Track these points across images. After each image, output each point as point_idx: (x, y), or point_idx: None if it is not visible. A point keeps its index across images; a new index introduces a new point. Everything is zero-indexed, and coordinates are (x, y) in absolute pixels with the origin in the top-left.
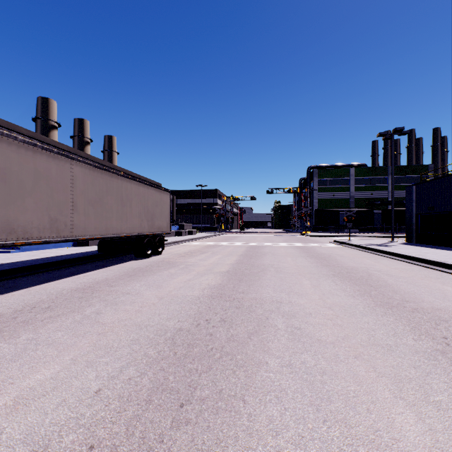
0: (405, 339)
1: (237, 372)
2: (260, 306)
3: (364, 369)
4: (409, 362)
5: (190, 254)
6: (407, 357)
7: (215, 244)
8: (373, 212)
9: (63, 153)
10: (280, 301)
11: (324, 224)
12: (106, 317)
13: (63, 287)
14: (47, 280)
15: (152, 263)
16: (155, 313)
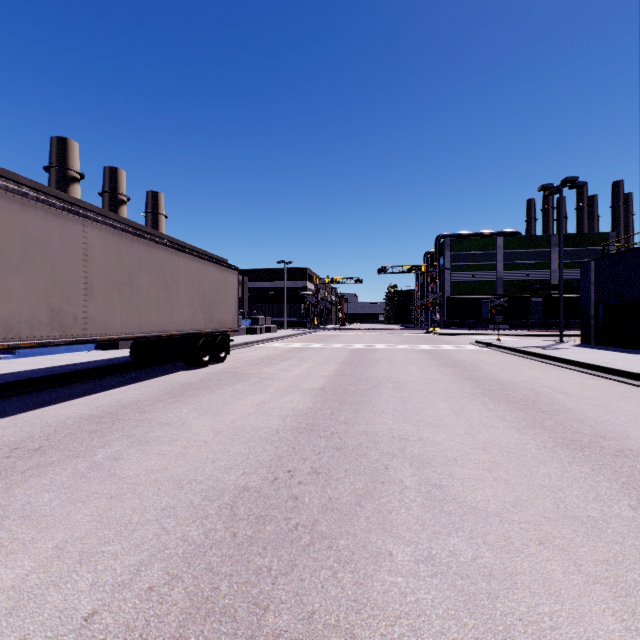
0: (617, 506)
1: (340, 574)
2: (373, 445)
3: (559, 566)
4: (635, 553)
5: (267, 361)
6: (628, 541)
7: (304, 347)
8: (531, 300)
9: (70, 209)
10: (404, 437)
11: (460, 317)
12: (127, 466)
13: (70, 414)
14: (47, 403)
15: (210, 374)
16: (206, 459)
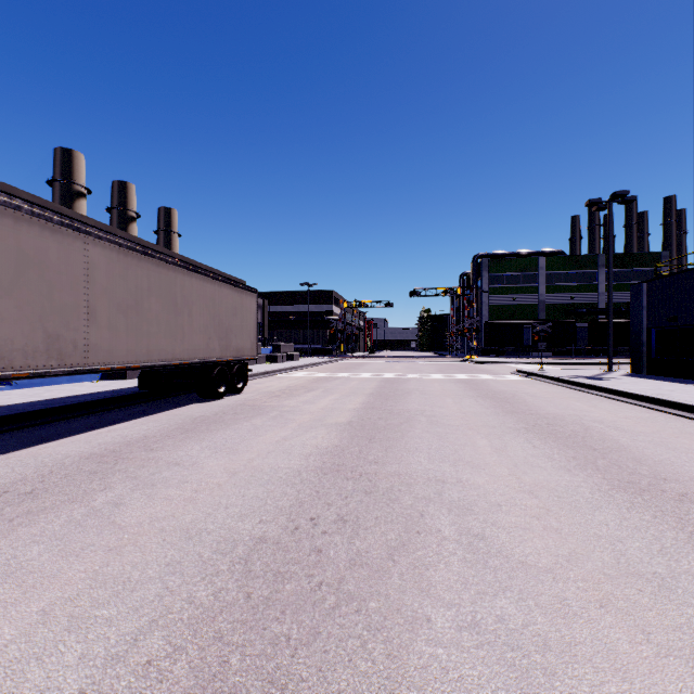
0: (686, 561)
1: (370, 644)
2: (407, 489)
3: (624, 635)
4: None
5: (288, 393)
6: None
7: (330, 376)
8: (576, 325)
9: (70, 224)
10: (441, 479)
11: (499, 344)
12: (129, 513)
13: (68, 453)
14: (44, 439)
15: (226, 407)
16: (218, 505)
